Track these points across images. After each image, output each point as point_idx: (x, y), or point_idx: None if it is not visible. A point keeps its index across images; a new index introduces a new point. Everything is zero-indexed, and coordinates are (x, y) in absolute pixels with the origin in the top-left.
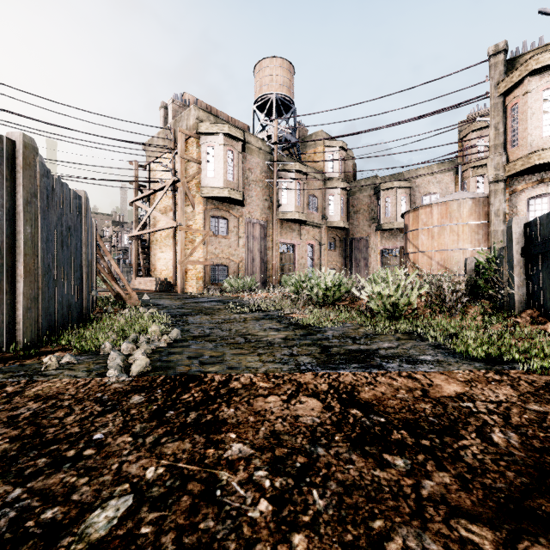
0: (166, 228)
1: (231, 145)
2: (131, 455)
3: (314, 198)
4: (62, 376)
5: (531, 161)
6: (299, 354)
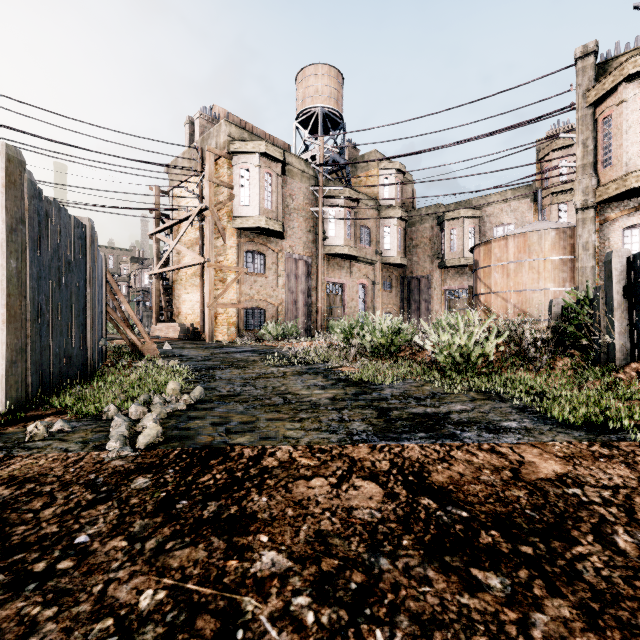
0: (192, 264)
1: (269, 167)
2: (123, 569)
3: (366, 230)
4: (49, 450)
5: (627, 183)
6: (351, 419)
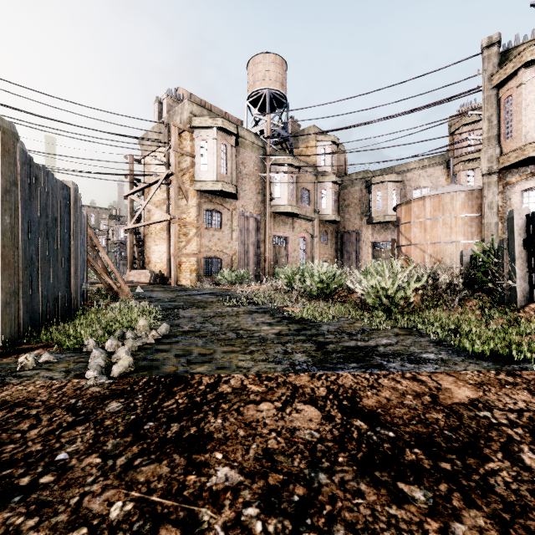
0: (160, 221)
1: (224, 139)
2: (97, 483)
3: (306, 192)
4: (37, 378)
5: (526, 153)
6: (293, 352)
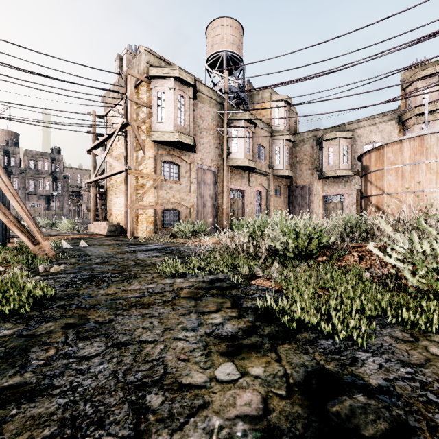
0: (116, 172)
1: (182, 90)
2: None
3: (261, 148)
4: None
5: None
6: None
